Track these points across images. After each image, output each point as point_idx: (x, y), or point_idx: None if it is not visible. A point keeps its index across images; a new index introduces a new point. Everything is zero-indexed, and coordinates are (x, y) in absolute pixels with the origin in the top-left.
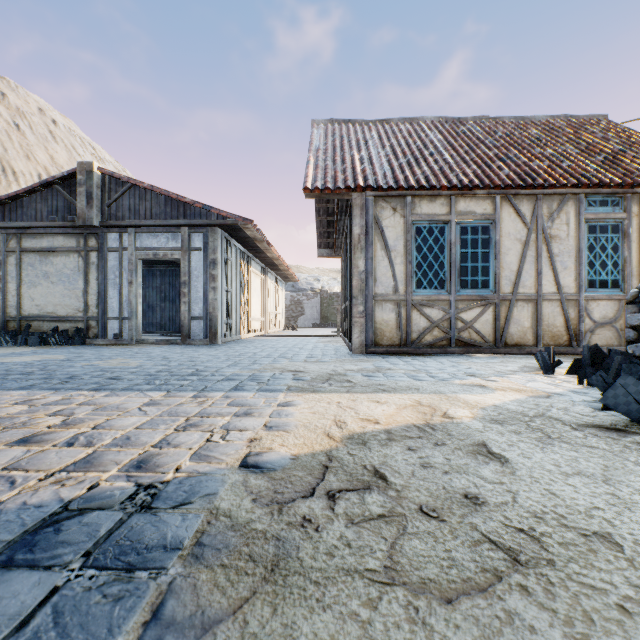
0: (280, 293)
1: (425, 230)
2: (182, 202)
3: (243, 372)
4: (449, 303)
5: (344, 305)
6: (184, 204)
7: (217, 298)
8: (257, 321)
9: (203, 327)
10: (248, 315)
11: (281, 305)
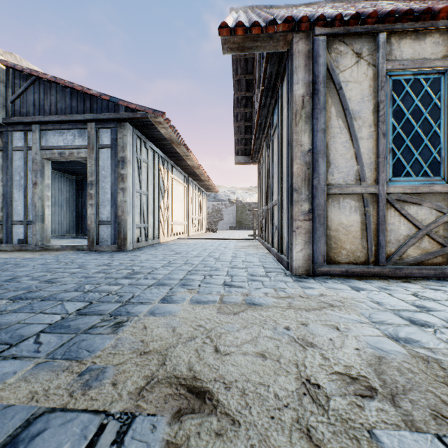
0: (202, 201)
1: (407, 85)
2: (88, 95)
3: (9, 400)
4: (447, 198)
5: (264, 208)
6: (90, 97)
7: (126, 200)
8: (179, 225)
9: (111, 232)
10: (169, 219)
11: (203, 211)
